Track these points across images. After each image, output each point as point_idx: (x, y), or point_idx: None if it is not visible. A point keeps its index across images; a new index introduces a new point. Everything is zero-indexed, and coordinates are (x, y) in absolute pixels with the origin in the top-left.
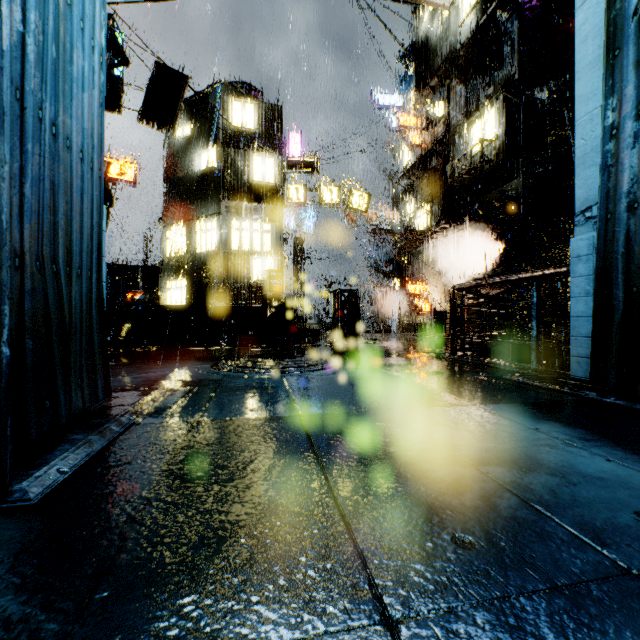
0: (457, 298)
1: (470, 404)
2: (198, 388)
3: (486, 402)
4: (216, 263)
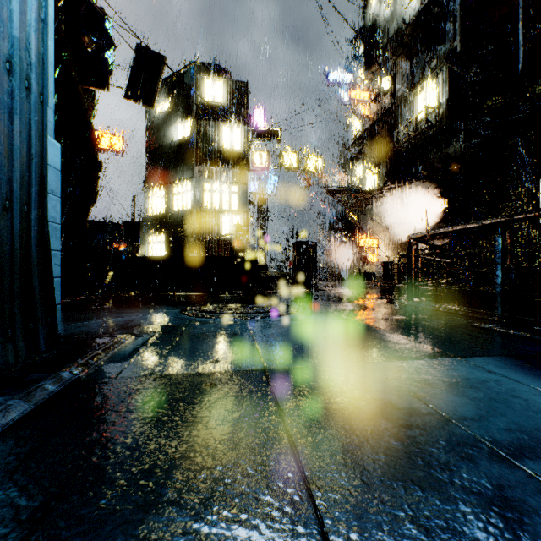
0: (402, 250)
1: (452, 356)
2: (161, 334)
3: (469, 354)
4: (190, 220)
